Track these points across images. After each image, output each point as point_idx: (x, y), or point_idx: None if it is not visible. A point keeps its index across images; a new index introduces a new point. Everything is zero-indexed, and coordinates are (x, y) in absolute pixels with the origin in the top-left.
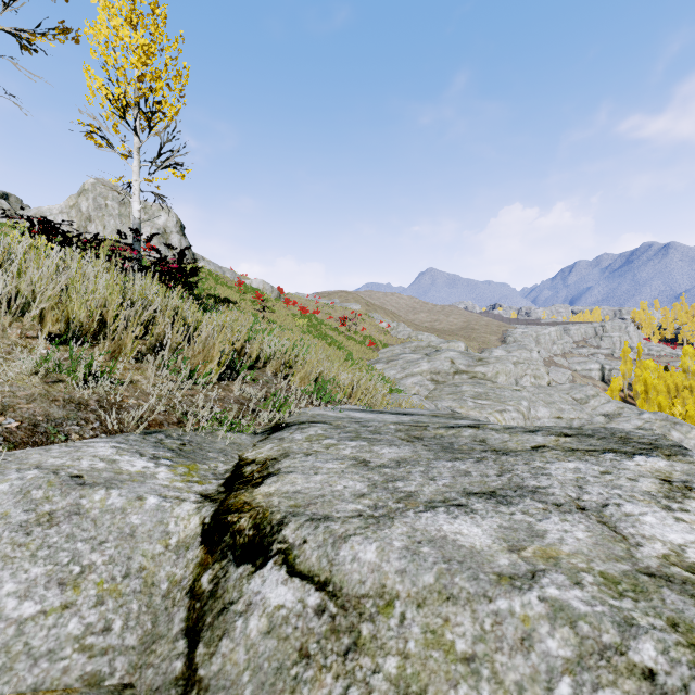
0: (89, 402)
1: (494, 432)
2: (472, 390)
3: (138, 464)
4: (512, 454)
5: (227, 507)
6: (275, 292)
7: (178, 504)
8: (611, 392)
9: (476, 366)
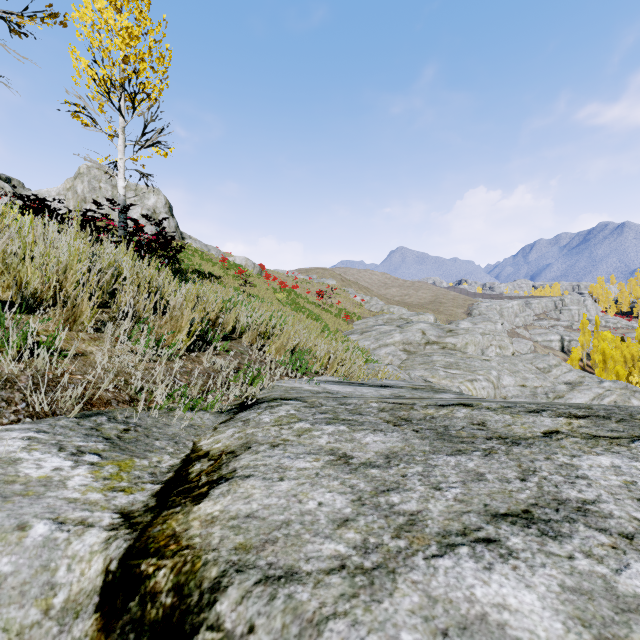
0: (19, 378)
1: (492, 412)
2: (443, 360)
3: (48, 464)
4: (523, 443)
5: (145, 544)
6: (256, 268)
7: (79, 534)
8: (571, 362)
9: (446, 337)
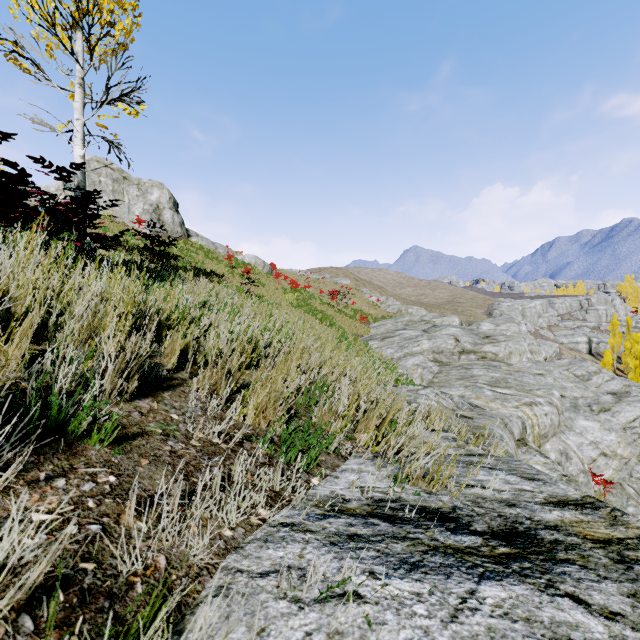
0: None
1: None
2: (487, 374)
3: None
4: None
5: None
6: (266, 267)
7: None
8: (604, 366)
9: (483, 344)
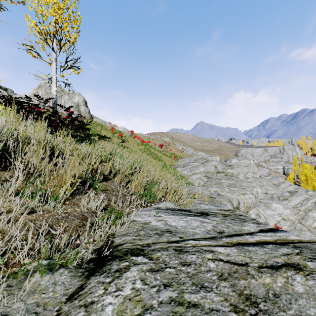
0: None
1: None
2: (227, 182)
3: None
4: None
5: None
6: (129, 133)
7: None
8: (289, 180)
9: (227, 169)
